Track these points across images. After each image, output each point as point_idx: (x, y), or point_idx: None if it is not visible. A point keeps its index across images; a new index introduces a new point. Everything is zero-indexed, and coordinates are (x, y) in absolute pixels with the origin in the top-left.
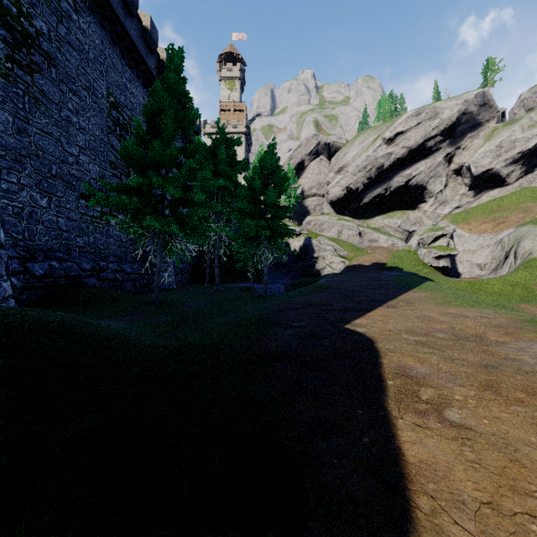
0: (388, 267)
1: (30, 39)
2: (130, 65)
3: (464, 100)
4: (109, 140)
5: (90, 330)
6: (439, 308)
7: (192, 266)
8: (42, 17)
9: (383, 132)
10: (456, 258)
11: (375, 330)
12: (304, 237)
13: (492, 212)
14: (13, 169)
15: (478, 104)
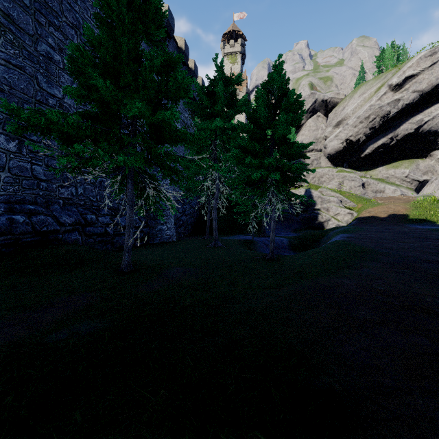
0: (414, 219)
1: None
2: None
3: None
4: None
5: None
6: None
7: (195, 218)
8: None
9: (389, 79)
10: None
11: None
12: (305, 189)
13: None
14: None
15: None
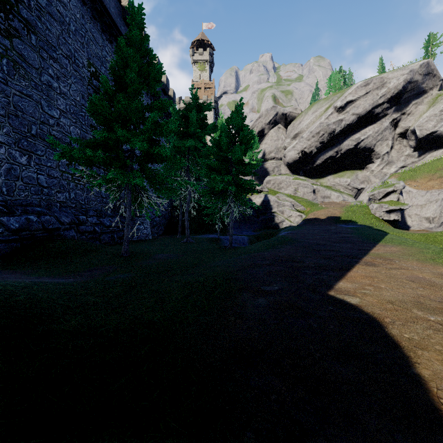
0: (343, 220)
1: (9, 5)
2: (110, 40)
3: (409, 70)
4: None
5: None
6: (427, 267)
7: (167, 219)
8: None
9: (335, 101)
10: (404, 212)
11: (371, 300)
12: (265, 194)
13: (438, 170)
14: None
15: (423, 73)
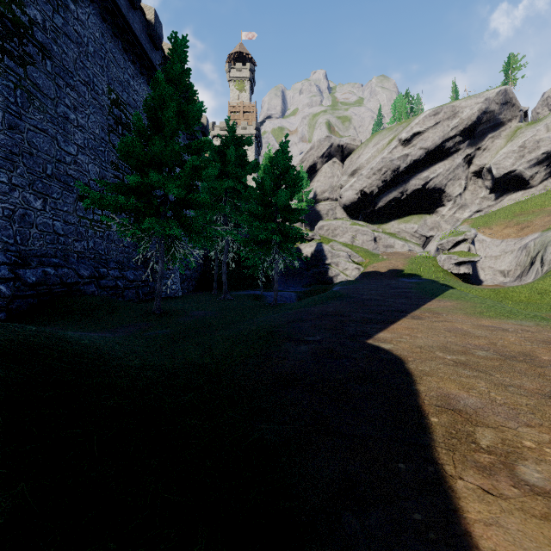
0: (406, 274)
1: (23, 28)
2: (133, 60)
3: (485, 98)
4: (110, 139)
5: (62, 349)
6: (471, 319)
7: (199, 273)
8: (36, 5)
9: (399, 132)
10: (477, 265)
11: (403, 346)
12: (316, 243)
13: (515, 216)
14: (4, 167)
15: (500, 102)
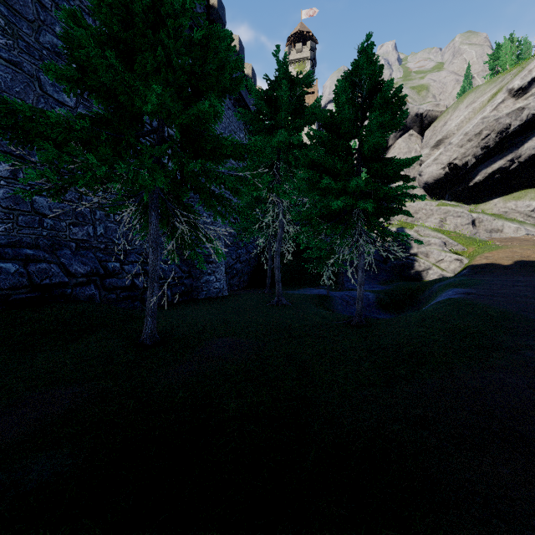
0: None
1: None
2: None
3: None
4: None
5: None
6: None
7: (253, 266)
8: None
9: (508, 82)
10: None
11: None
12: (396, 228)
13: None
14: None
15: None
